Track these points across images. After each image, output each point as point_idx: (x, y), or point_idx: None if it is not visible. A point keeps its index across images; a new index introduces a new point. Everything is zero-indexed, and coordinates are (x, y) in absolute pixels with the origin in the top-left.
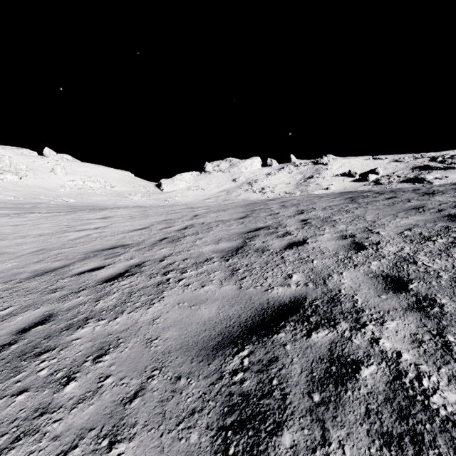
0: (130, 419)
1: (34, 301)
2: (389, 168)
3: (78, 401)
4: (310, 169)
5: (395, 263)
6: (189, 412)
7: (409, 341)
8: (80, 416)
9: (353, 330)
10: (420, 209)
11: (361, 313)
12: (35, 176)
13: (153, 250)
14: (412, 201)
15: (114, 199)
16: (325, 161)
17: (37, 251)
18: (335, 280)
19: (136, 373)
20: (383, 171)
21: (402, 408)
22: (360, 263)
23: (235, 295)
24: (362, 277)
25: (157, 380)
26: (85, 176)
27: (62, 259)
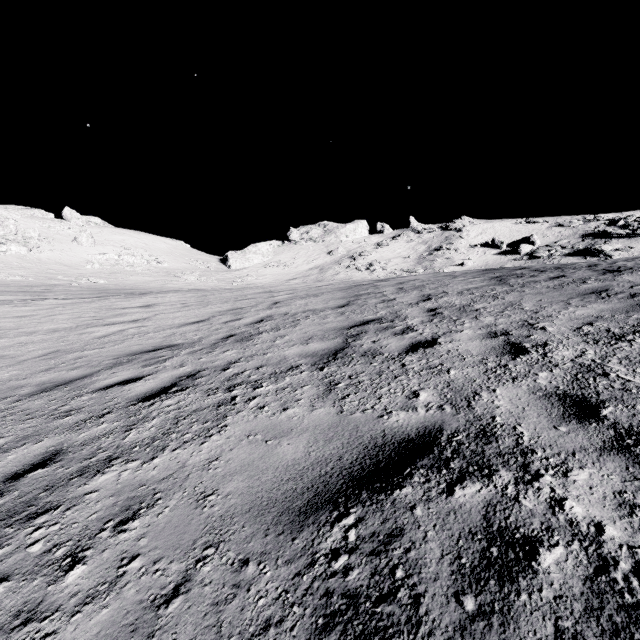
0: (165, 635)
1: (36, 430)
2: (549, 236)
3: (84, 600)
4: (437, 238)
5: (575, 375)
6: (261, 626)
7: (613, 505)
8: (85, 628)
9: (521, 484)
10: (602, 293)
11: (530, 455)
12: (50, 247)
13: (213, 353)
14: (589, 283)
15: (161, 280)
16: (459, 226)
17: (48, 355)
18: (484, 401)
19: (179, 552)
20: (541, 240)
21: (617, 628)
22: (522, 374)
23: (333, 423)
24: (526, 397)
25: (211, 566)
26: (121, 247)
27: (82, 366)
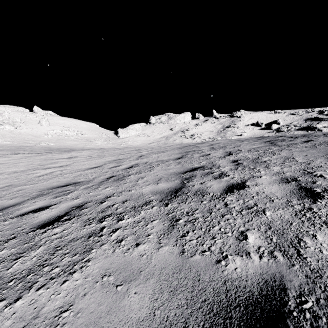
0: None
1: None
2: (287, 119)
3: None
4: (227, 121)
5: None
6: None
7: None
8: None
9: None
10: None
11: None
12: (26, 126)
13: (98, 189)
14: None
15: (83, 143)
16: (239, 115)
17: (4, 187)
18: (312, 249)
19: None
20: (283, 122)
21: None
22: None
23: (177, 267)
24: None
25: None
26: (63, 126)
27: (18, 196)
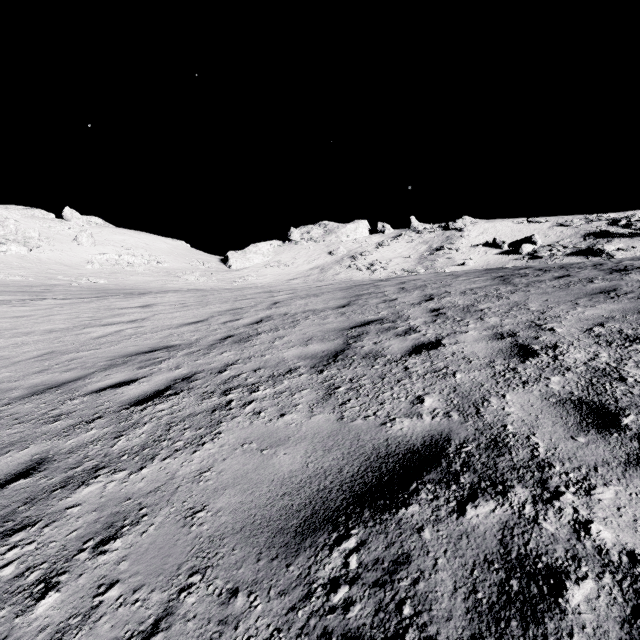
0: None
1: (23, 436)
2: (551, 235)
3: (53, 636)
4: (438, 237)
5: (590, 379)
6: None
7: None
8: None
9: (539, 502)
10: (610, 293)
11: (548, 469)
12: (51, 247)
13: (210, 354)
14: (596, 282)
15: (161, 280)
16: (460, 225)
17: (42, 356)
18: (494, 407)
19: (161, 579)
20: (543, 239)
21: None
22: (532, 378)
23: (333, 431)
24: (538, 403)
25: (196, 596)
26: (122, 247)
27: (76, 368)
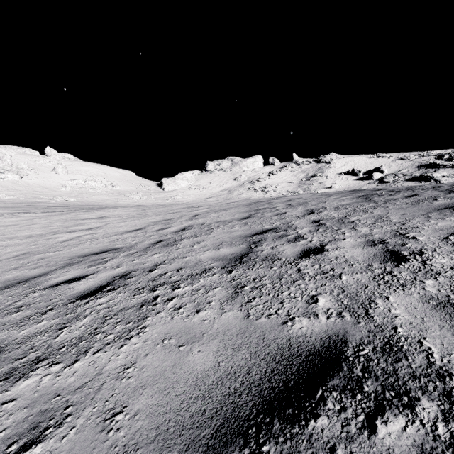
0: None
1: None
2: (394, 166)
3: None
4: (312, 168)
5: None
6: None
7: None
8: None
9: (451, 421)
10: None
11: (449, 379)
12: (36, 175)
13: (144, 256)
14: (439, 200)
15: (115, 199)
16: (328, 159)
17: (19, 255)
18: (381, 309)
19: None
20: (388, 169)
21: None
22: (409, 281)
23: (241, 329)
24: (421, 306)
25: None
26: (87, 175)
27: (42, 266)
